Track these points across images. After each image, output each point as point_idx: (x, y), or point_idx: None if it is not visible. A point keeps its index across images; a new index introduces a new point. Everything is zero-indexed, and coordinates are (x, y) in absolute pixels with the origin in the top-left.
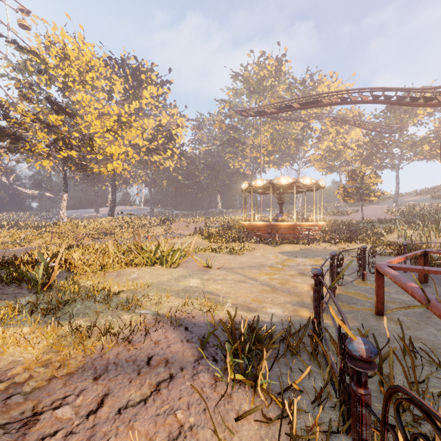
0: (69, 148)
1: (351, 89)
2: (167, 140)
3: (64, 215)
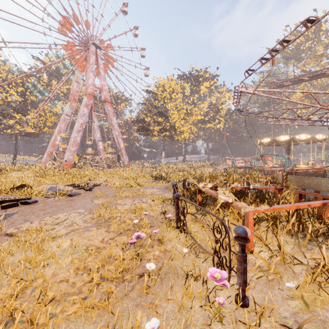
0: (165, 131)
1: None
2: (215, 113)
3: (163, 161)
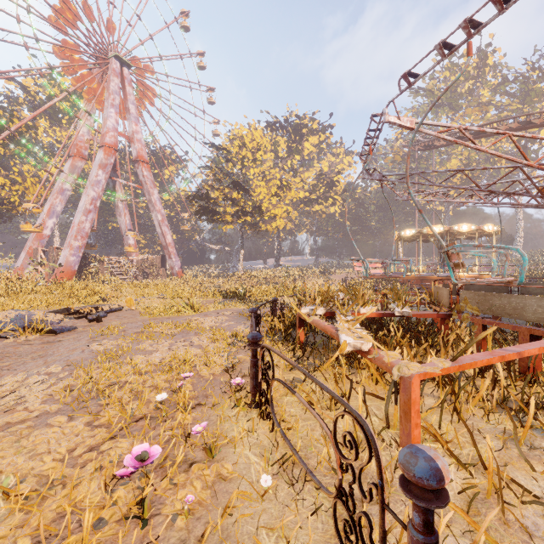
0: (245, 215)
1: (531, 114)
2: (328, 188)
3: (241, 267)
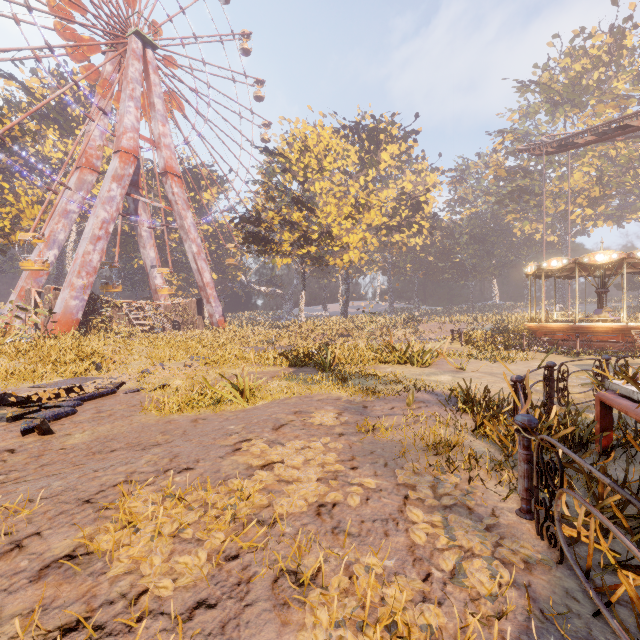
0: (309, 244)
1: None
2: (412, 212)
3: (302, 314)
